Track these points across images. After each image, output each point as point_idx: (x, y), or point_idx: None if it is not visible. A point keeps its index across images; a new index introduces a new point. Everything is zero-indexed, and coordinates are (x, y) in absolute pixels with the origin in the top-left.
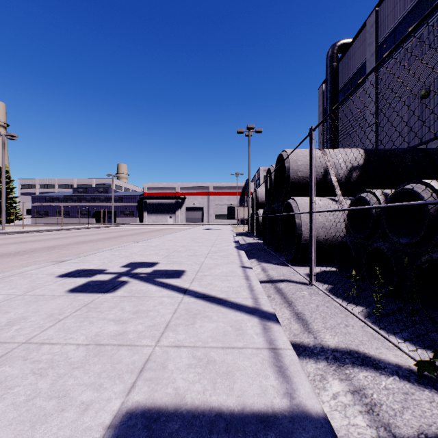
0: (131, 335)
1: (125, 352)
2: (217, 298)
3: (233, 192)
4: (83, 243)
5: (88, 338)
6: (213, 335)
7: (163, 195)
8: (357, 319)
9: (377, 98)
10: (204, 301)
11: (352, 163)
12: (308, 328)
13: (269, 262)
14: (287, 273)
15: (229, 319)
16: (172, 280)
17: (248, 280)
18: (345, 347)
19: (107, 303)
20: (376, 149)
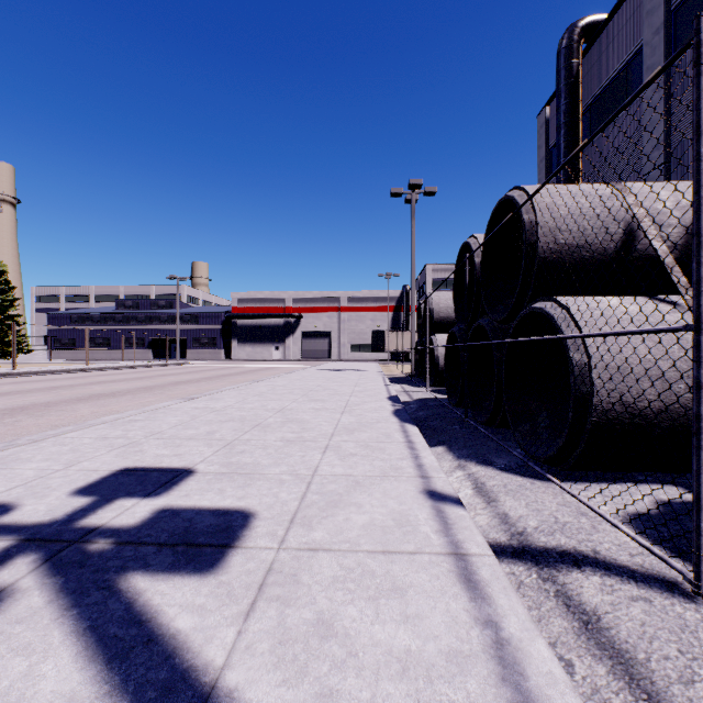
0: None
1: None
2: None
3: (380, 307)
4: (90, 400)
5: None
6: None
7: (264, 312)
8: None
9: (668, 115)
10: None
11: None
12: None
13: (489, 462)
14: (564, 515)
15: None
16: (177, 592)
17: (476, 589)
18: None
19: None
20: None
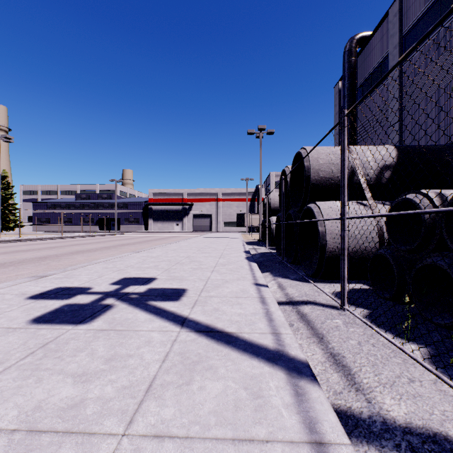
0: (90, 407)
1: (69, 450)
2: (225, 334)
3: (242, 198)
4: (78, 253)
5: (21, 415)
6: (219, 408)
7: (169, 201)
8: (422, 367)
9: (401, 94)
10: (207, 338)
11: (382, 161)
12: (355, 381)
13: (287, 277)
14: (309, 292)
15: (242, 373)
16: (168, 304)
17: (265, 303)
18: (423, 425)
19: (75, 342)
20: (410, 146)
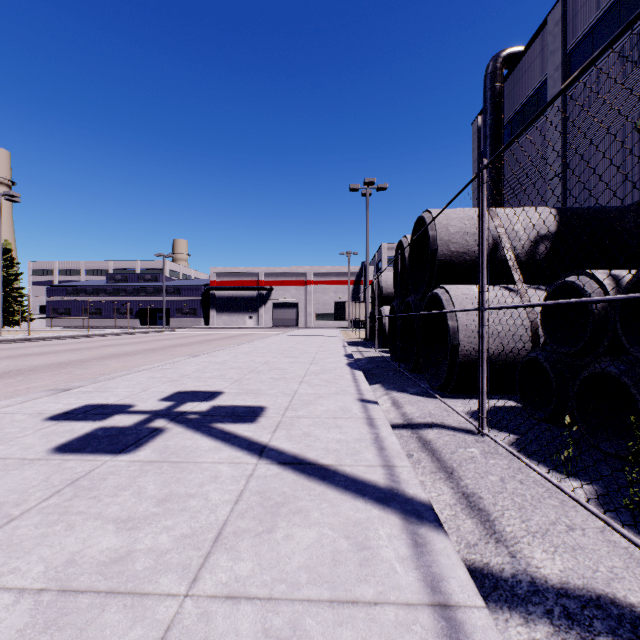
0: (140, 561)
1: (116, 615)
2: (319, 467)
3: (342, 281)
4: (113, 358)
5: (49, 571)
6: (312, 562)
7: (239, 285)
8: (585, 511)
9: (565, 135)
10: (295, 473)
11: (537, 229)
12: (495, 530)
13: (404, 390)
14: (435, 411)
15: (343, 518)
16: (240, 427)
17: (373, 426)
18: (583, 586)
19: (115, 477)
20: (576, 208)
